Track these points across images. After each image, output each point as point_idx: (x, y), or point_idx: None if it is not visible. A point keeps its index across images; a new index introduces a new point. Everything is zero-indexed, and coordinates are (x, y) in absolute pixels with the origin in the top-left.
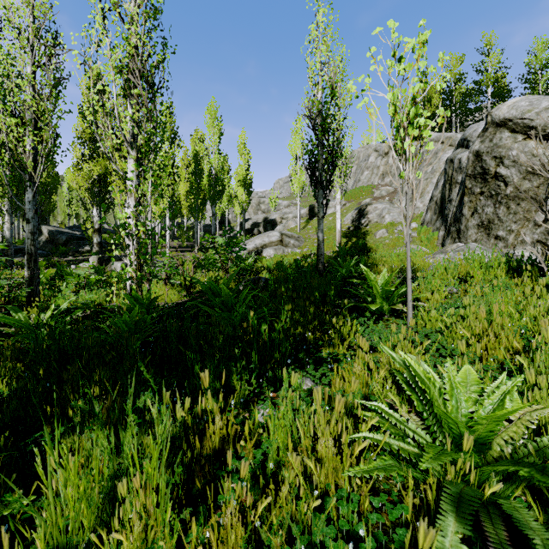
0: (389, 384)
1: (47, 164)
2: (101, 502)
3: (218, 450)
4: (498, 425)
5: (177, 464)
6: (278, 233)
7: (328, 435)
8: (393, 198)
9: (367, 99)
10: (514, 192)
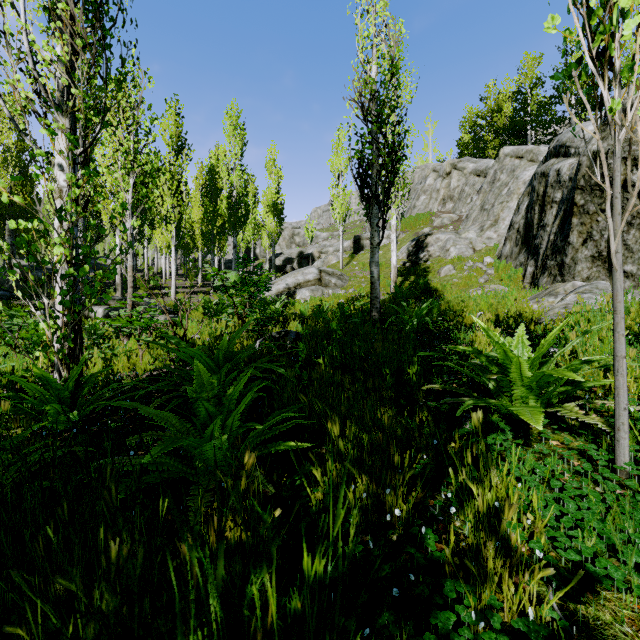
0: None
1: None
2: None
3: None
4: None
5: None
6: (315, 270)
7: None
8: (458, 227)
9: None
10: None
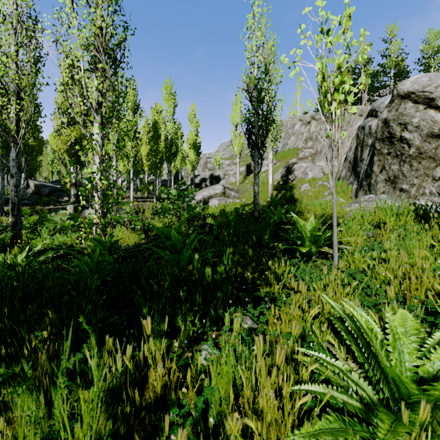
0: (325, 326)
1: (28, 128)
2: None
3: (160, 396)
4: None
5: (117, 415)
6: (221, 187)
7: (269, 388)
8: (314, 158)
9: (298, 68)
10: (416, 152)
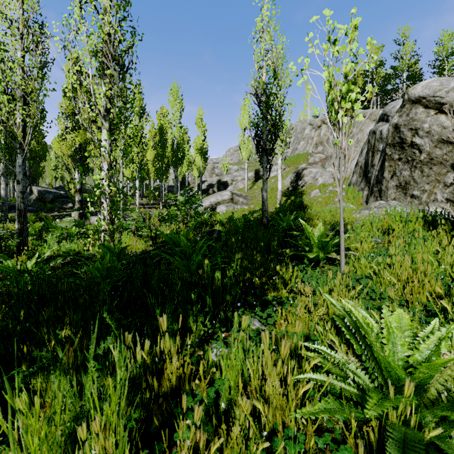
0: (328, 326)
1: (34, 134)
2: (63, 443)
3: (175, 388)
4: (436, 371)
5: (137, 402)
6: (229, 193)
7: (275, 376)
8: (324, 164)
9: (306, 76)
10: (427, 158)
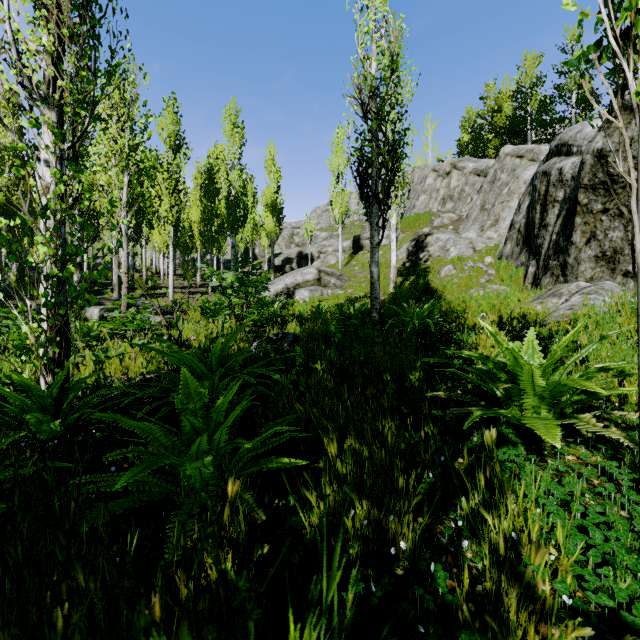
0: None
1: None
2: None
3: None
4: None
5: None
6: (315, 270)
7: None
8: (458, 227)
9: None
10: None
